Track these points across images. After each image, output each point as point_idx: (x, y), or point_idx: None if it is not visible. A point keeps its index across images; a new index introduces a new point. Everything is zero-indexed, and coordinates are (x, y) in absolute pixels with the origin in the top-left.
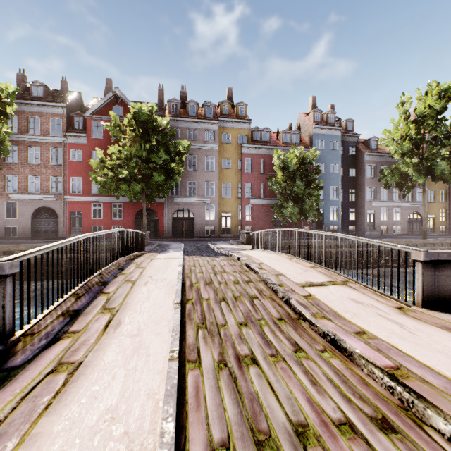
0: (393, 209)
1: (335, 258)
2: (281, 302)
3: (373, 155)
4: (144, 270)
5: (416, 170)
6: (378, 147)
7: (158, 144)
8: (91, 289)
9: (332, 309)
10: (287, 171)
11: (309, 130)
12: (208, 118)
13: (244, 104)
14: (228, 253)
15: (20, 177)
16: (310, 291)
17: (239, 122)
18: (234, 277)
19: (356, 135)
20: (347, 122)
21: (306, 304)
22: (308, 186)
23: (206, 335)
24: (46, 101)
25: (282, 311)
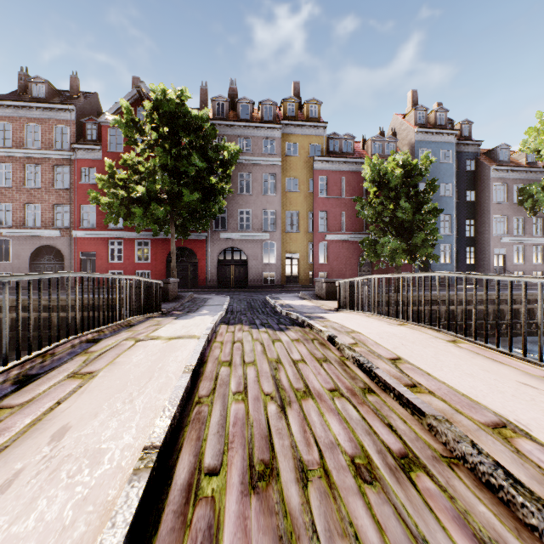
0: (532, 248)
1: None
2: None
3: (502, 170)
4: (75, 391)
5: None
6: (509, 159)
7: (190, 146)
8: None
9: None
10: (385, 188)
11: (408, 136)
12: (267, 121)
13: (316, 102)
14: (303, 320)
15: (15, 206)
16: None
17: (310, 126)
18: (345, 430)
19: (476, 143)
20: (462, 126)
21: None
22: (417, 210)
23: None
24: (47, 103)
25: None
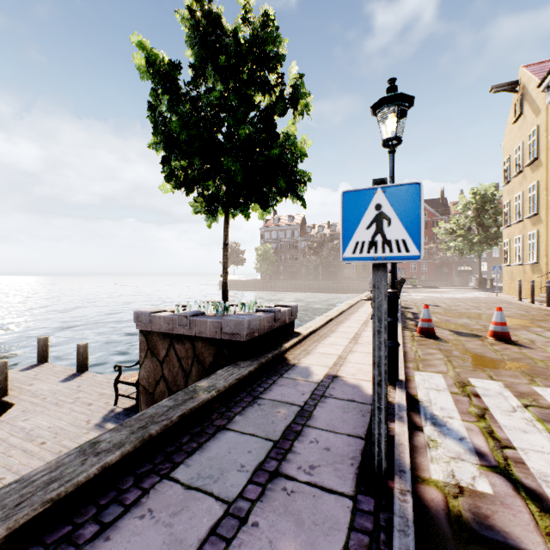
0: None
1: None
2: None
3: None
4: None
5: None
6: None
7: None
8: None
9: None
10: None
11: None
12: None
13: None
14: None
15: None
16: None
17: None
18: None
19: None
20: None
21: None
22: None
23: None
24: None
25: None
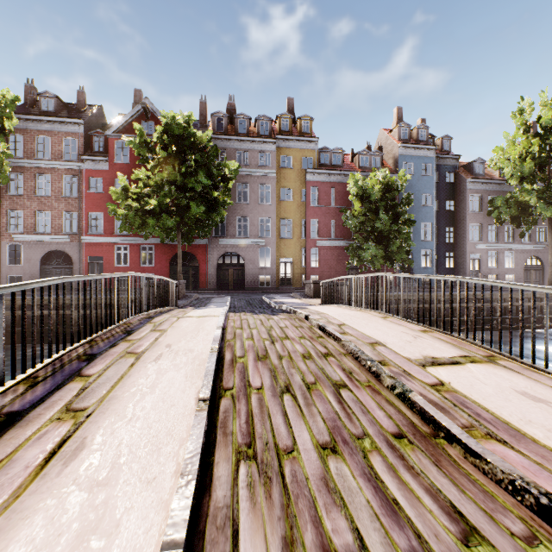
0: (505, 253)
1: (465, 318)
2: (391, 396)
3: (478, 182)
4: (161, 335)
5: (540, 199)
6: (484, 172)
7: (196, 165)
8: (63, 368)
9: (497, 416)
10: (367, 201)
11: (393, 150)
12: (263, 135)
13: (309, 118)
14: (291, 309)
15: (26, 213)
16: (438, 375)
17: (302, 140)
18: (302, 348)
19: (455, 157)
20: (442, 141)
21: (442, 404)
22: (395, 221)
23: (253, 477)
24: (57, 117)
25: (397, 417)
